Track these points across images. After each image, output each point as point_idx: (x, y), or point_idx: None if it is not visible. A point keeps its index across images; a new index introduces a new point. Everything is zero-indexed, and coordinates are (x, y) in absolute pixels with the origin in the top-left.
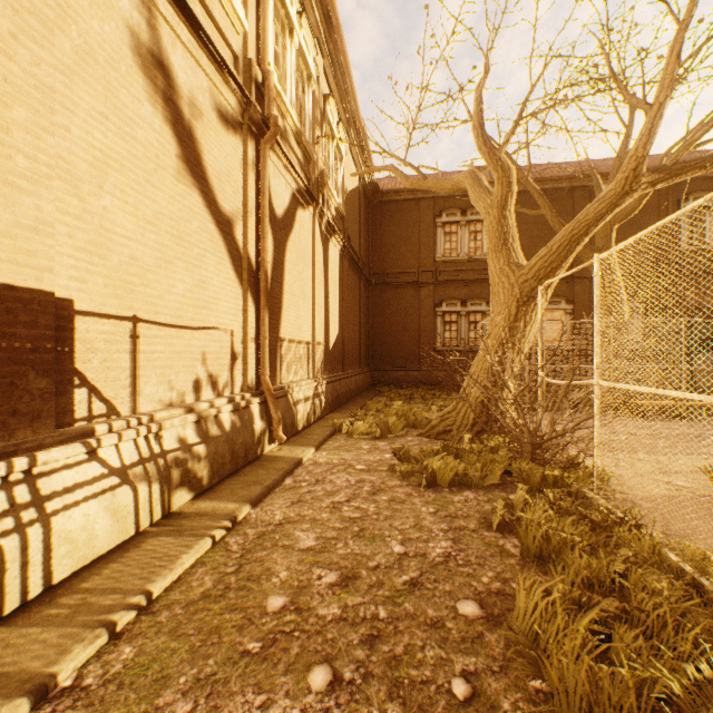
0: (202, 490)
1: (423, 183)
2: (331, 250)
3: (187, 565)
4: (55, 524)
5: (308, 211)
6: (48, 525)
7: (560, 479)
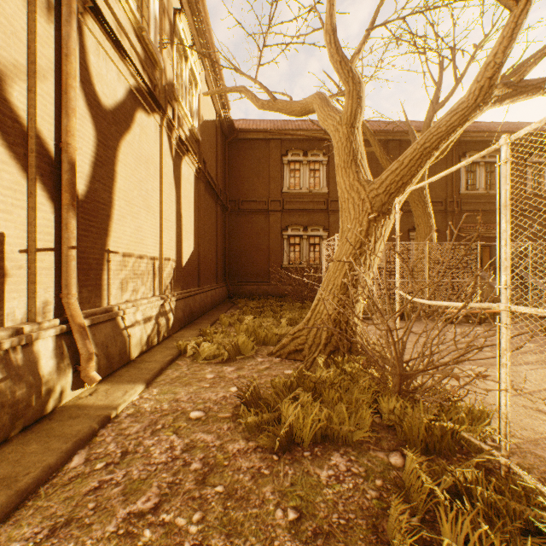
0: None
1: (274, 104)
2: (184, 168)
3: None
4: None
5: (153, 118)
6: None
7: (449, 429)
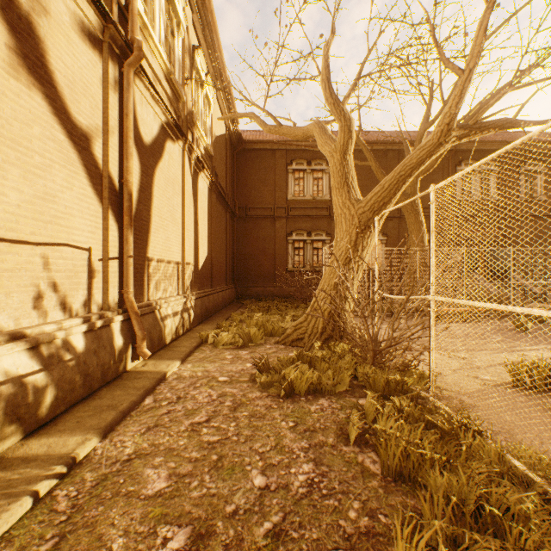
0: (39, 425)
1: (279, 129)
2: (200, 183)
3: None
4: None
5: (177, 144)
6: None
7: (401, 383)
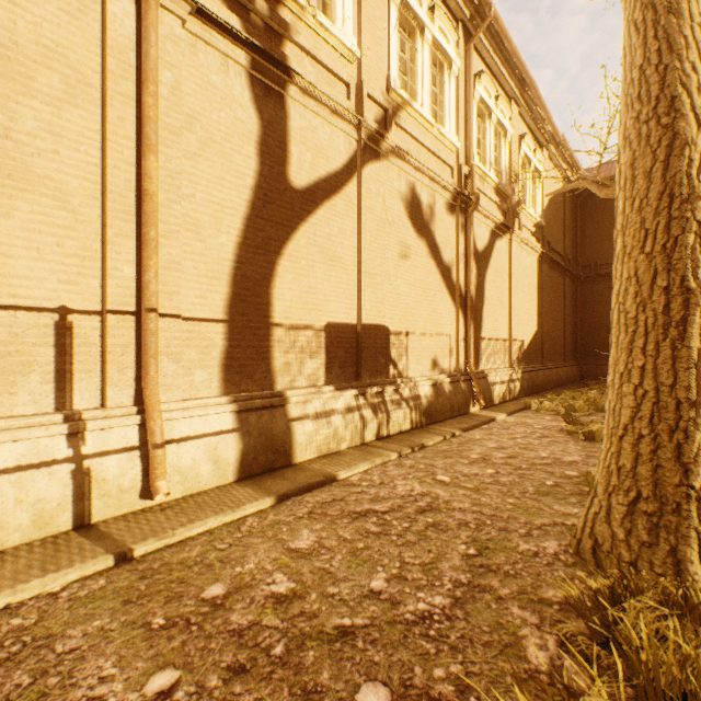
0: (436, 421)
1: None
2: (527, 260)
3: (434, 442)
4: (389, 413)
5: (504, 237)
6: (387, 412)
7: None
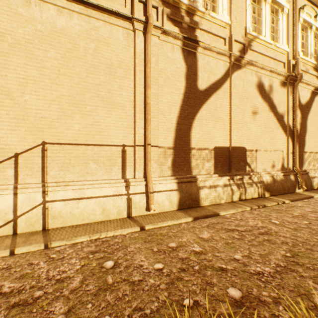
0: (273, 195)
1: None
2: None
3: (271, 205)
4: (245, 188)
5: None
6: (245, 188)
7: None
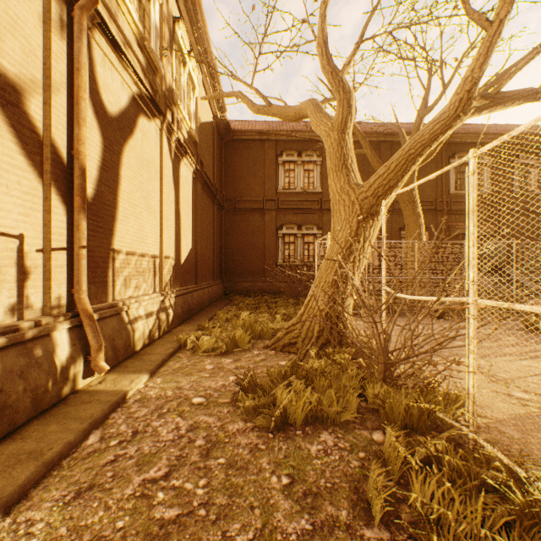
0: None
1: (269, 109)
2: (183, 170)
3: None
4: None
5: (154, 122)
6: None
7: (426, 410)
